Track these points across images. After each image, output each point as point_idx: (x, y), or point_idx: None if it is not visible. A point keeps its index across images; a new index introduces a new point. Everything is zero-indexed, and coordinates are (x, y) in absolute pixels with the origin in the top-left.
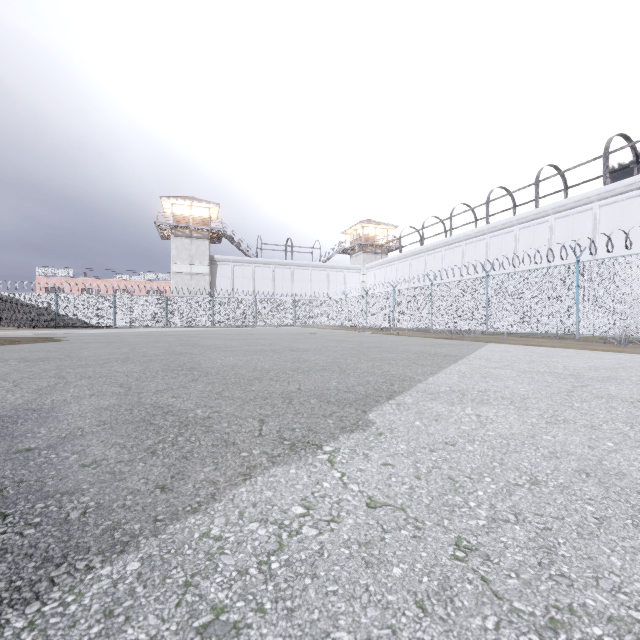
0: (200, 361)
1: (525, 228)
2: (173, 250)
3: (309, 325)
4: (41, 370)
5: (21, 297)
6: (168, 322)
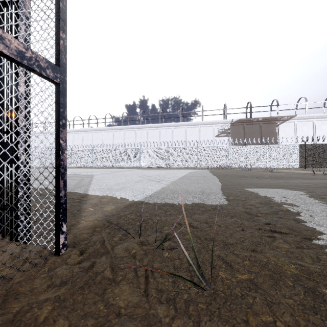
0: None
1: (86, 133)
2: None
3: None
4: None
5: None
6: None
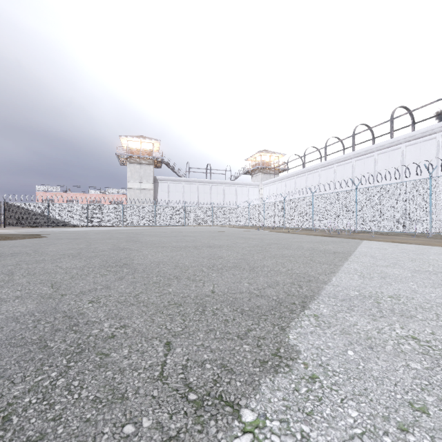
0: (134, 257)
1: (382, 153)
2: (128, 173)
3: (223, 225)
4: (1, 265)
5: (24, 206)
6: (124, 223)
